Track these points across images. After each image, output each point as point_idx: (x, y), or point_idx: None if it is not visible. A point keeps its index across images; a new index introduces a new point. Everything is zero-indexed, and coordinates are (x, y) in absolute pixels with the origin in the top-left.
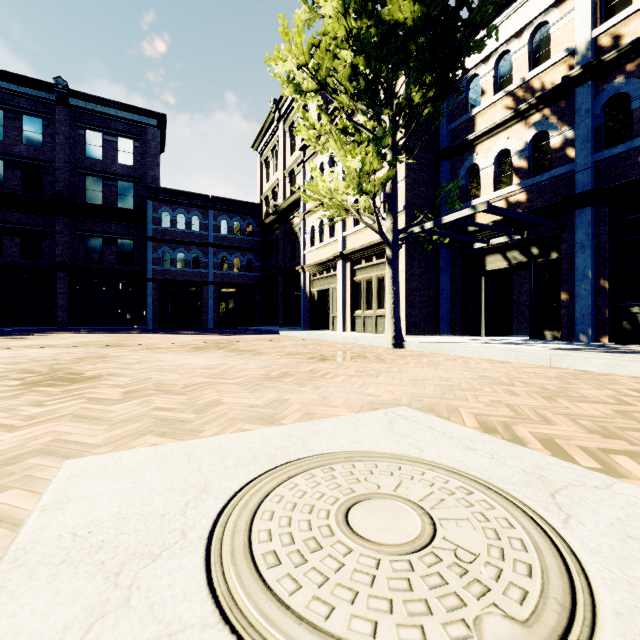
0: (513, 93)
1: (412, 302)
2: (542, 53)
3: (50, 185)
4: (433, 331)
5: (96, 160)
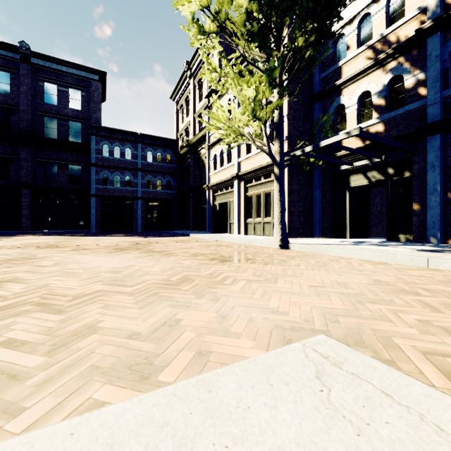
0: (373, 46)
1: (292, 212)
2: (397, 13)
3: (16, 123)
4: (308, 234)
5: (52, 105)
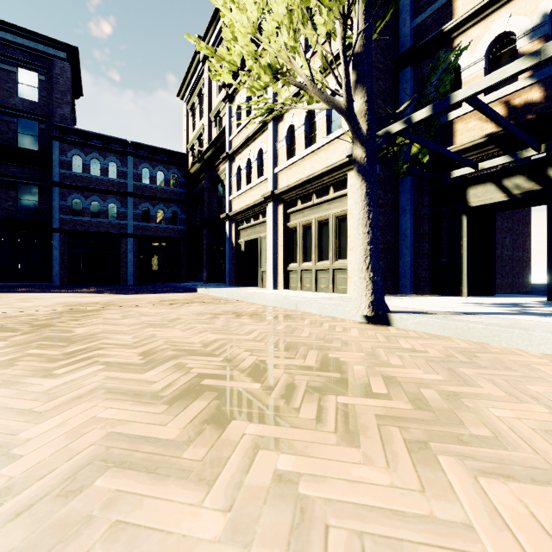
0: None
1: None
2: None
3: None
4: (391, 289)
5: None
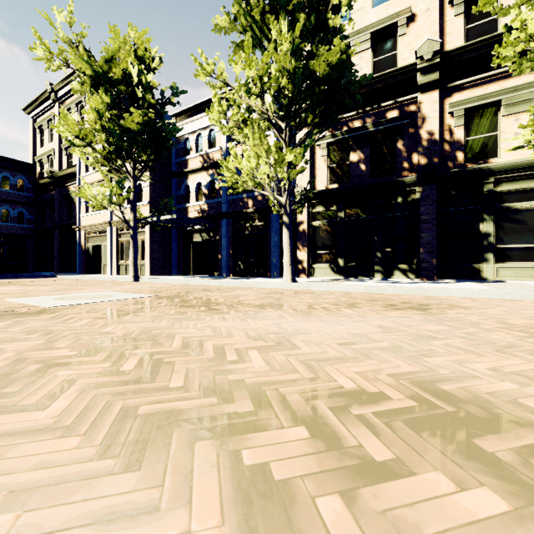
0: (203, 156)
1: (154, 257)
2: (214, 142)
3: None
4: (168, 273)
5: None
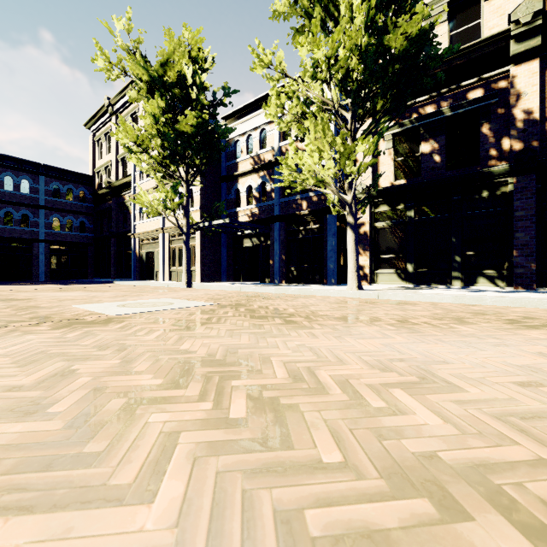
0: (254, 158)
1: (205, 263)
2: (265, 142)
3: None
4: (218, 280)
5: None
